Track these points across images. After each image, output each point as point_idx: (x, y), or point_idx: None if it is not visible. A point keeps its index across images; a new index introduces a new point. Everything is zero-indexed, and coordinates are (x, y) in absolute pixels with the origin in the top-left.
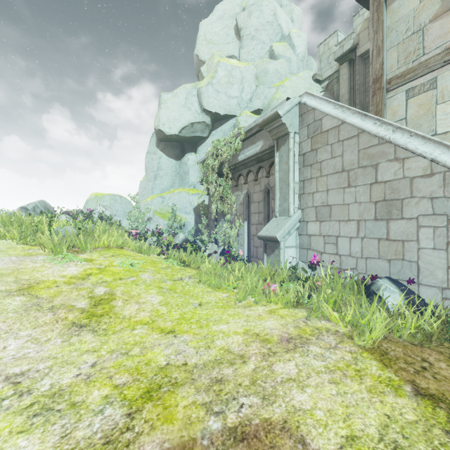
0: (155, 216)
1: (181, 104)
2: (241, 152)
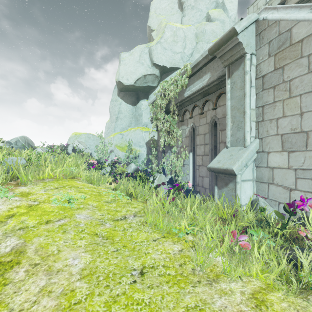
0: (116, 149)
1: (136, 60)
2: (187, 88)
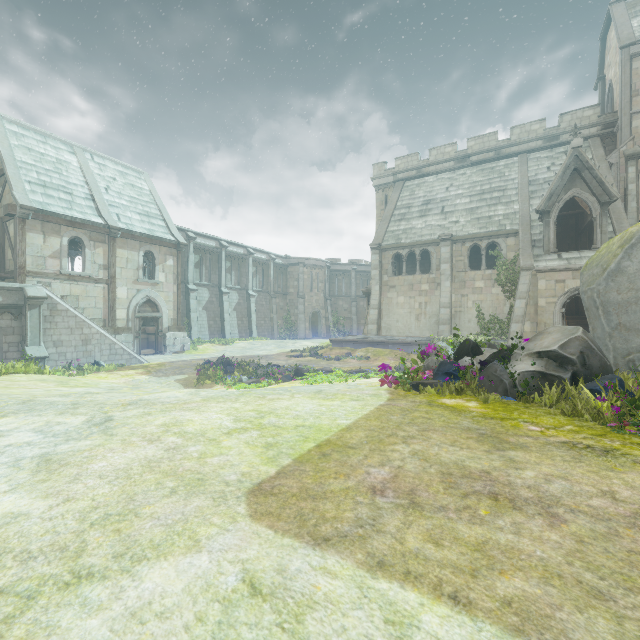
0: None
1: None
2: None
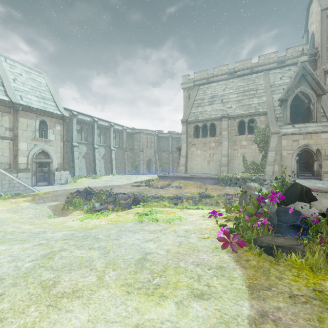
0: None
1: None
2: None
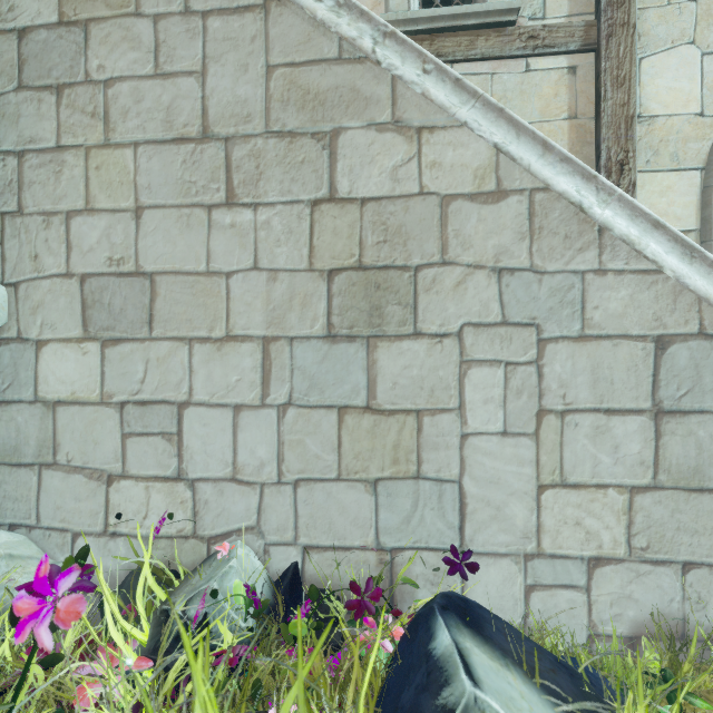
0: None
1: None
2: None
